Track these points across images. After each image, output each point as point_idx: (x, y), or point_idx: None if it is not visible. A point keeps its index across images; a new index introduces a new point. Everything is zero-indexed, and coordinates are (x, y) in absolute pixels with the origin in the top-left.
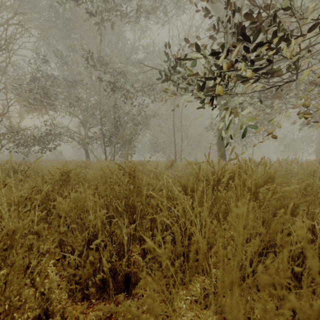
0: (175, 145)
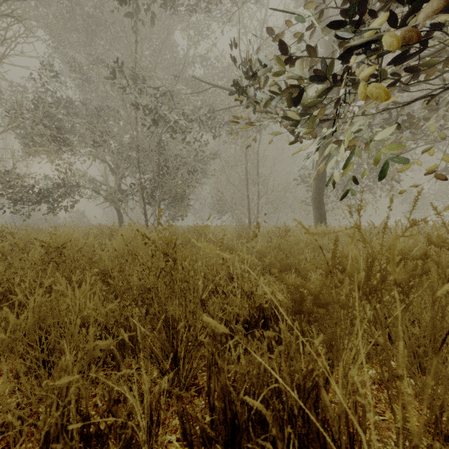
0: (248, 202)
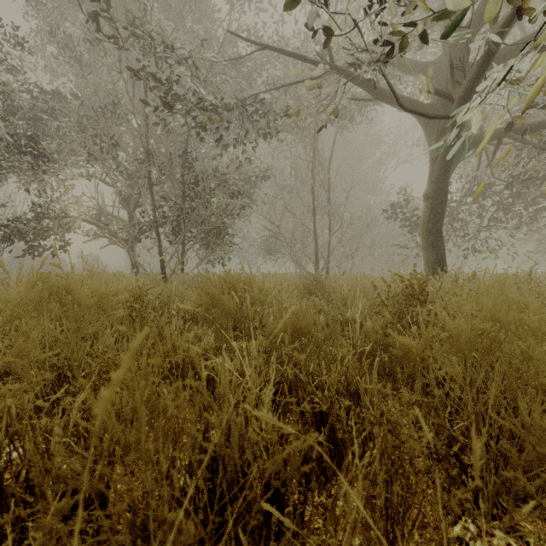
0: (316, 240)
